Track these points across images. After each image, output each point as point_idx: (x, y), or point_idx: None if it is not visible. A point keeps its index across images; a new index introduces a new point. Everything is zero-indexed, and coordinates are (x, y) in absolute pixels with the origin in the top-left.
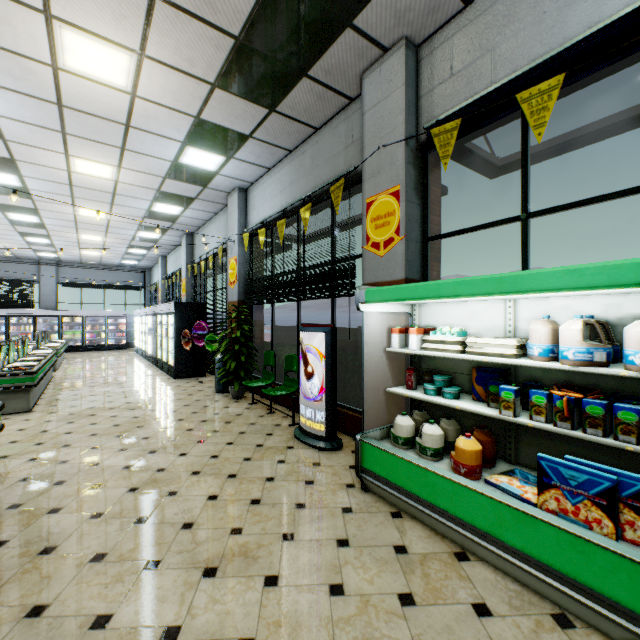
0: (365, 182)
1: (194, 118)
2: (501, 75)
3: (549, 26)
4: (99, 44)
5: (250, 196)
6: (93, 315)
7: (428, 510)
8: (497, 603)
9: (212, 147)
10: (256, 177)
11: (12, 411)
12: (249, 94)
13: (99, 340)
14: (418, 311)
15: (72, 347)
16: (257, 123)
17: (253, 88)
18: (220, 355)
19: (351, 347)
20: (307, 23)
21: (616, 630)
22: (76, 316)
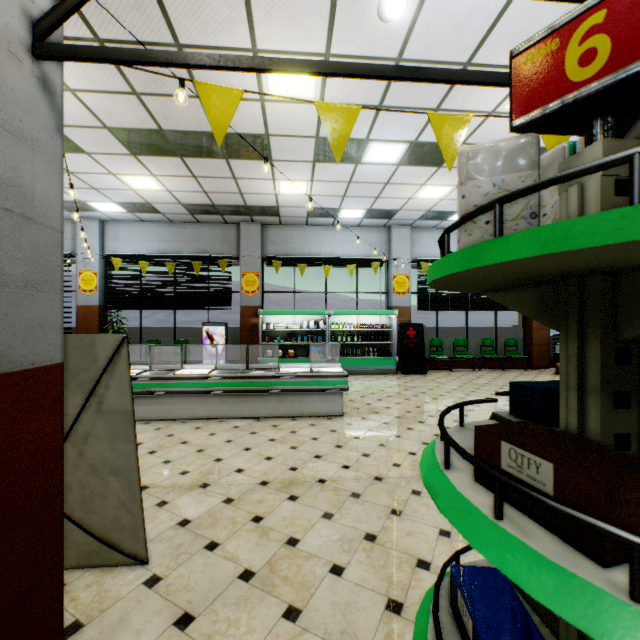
0: (241, 265)
1: (147, 202)
2: (290, 252)
3: (301, 247)
4: (156, 183)
5: (110, 228)
6: None
7: None
8: None
9: (129, 208)
10: (126, 220)
11: None
12: (191, 209)
13: None
14: (265, 317)
15: None
16: (176, 213)
17: (196, 209)
18: None
19: None
20: (240, 211)
21: None
22: None
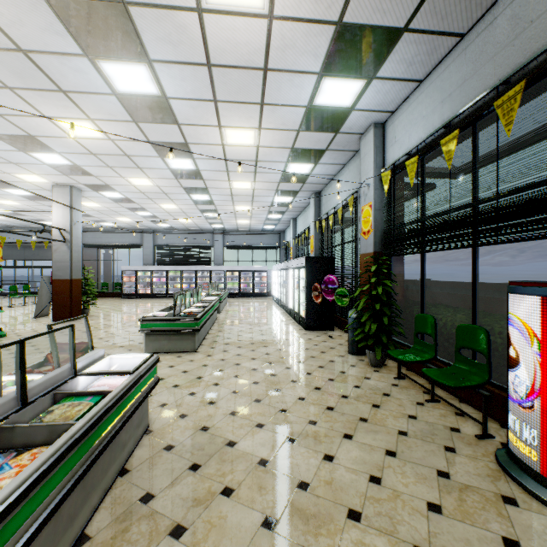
0: None
1: (334, 26)
2: None
3: None
4: None
5: (388, 129)
6: (245, 270)
7: None
8: None
9: (351, 69)
10: (399, 101)
11: (184, 350)
12: None
13: (249, 289)
14: None
15: (232, 294)
16: None
17: None
18: (354, 313)
19: (498, 306)
20: None
21: None
22: (234, 271)
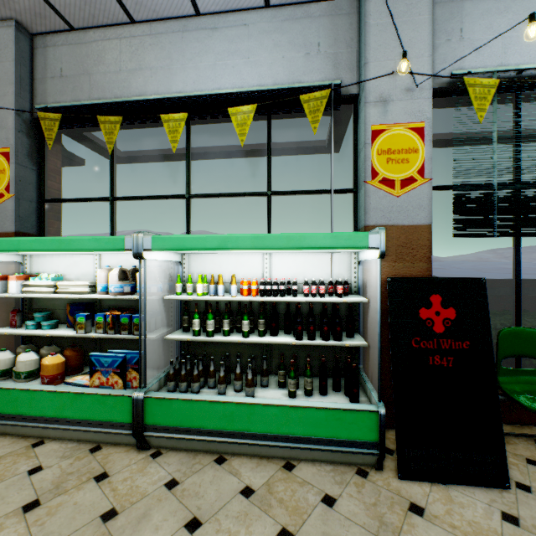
0: None
1: None
2: (96, 96)
3: (123, 81)
4: None
5: None
6: None
7: (12, 421)
8: (52, 460)
9: None
10: None
11: None
12: None
13: None
14: (30, 261)
15: None
16: None
17: None
18: None
19: None
20: None
21: (119, 438)
22: None
